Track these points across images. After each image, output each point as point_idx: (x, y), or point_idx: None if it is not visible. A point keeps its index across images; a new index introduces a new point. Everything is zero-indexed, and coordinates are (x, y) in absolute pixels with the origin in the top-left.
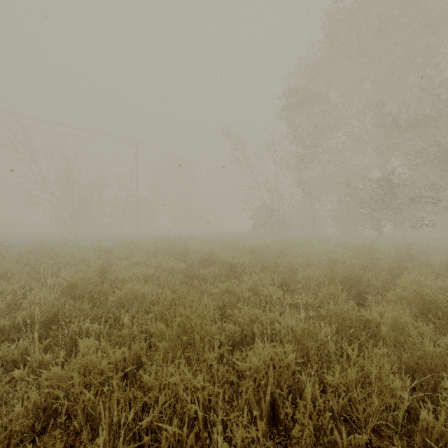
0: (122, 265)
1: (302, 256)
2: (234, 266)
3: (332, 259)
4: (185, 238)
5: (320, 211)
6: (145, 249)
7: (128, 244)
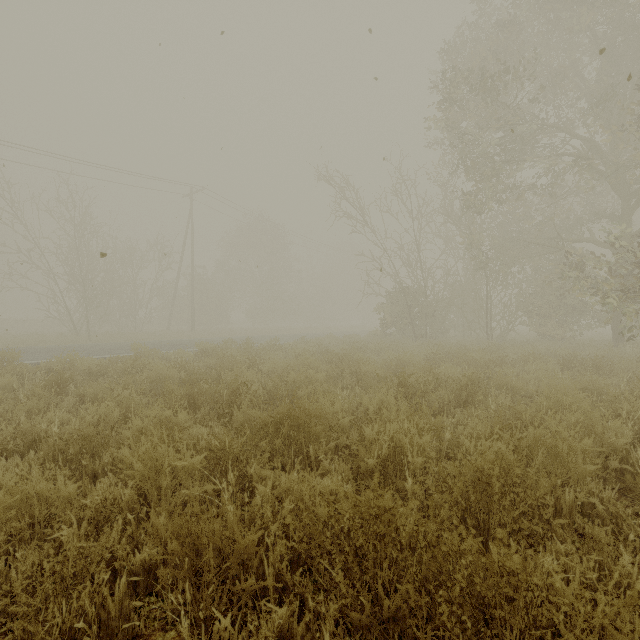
0: (44, 435)
1: (543, 406)
2: (381, 516)
3: (627, 414)
4: (261, 345)
5: (504, 296)
6: (154, 376)
7: (126, 363)
